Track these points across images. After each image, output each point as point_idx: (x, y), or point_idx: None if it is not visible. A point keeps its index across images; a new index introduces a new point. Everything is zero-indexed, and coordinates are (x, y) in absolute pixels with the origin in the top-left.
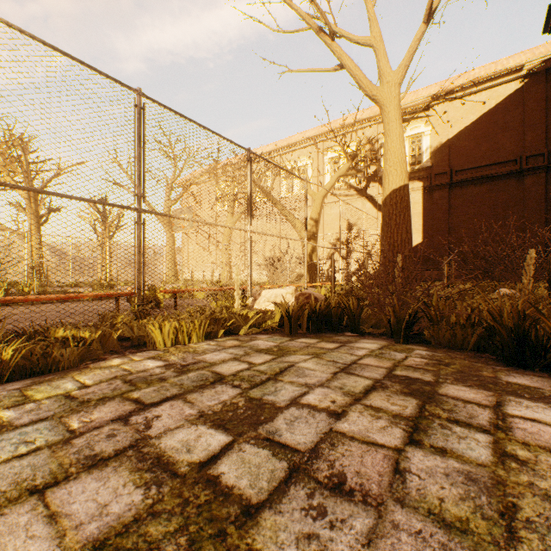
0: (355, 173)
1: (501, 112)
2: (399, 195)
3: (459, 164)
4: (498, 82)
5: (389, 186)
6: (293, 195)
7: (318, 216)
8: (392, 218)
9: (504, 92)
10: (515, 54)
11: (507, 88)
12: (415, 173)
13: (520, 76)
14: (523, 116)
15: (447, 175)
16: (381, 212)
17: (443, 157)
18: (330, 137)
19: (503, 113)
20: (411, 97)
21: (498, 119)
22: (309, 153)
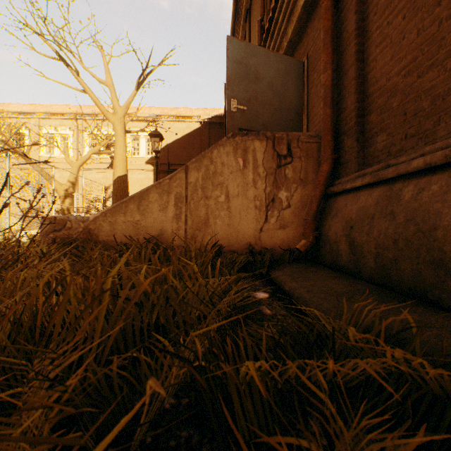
0: (106, 153)
1: (192, 137)
2: (122, 179)
3: (173, 160)
4: (190, 120)
5: (117, 173)
6: (54, 156)
7: (75, 180)
8: (118, 192)
9: (194, 127)
10: (199, 108)
11: (195, 125)
12: (150, 160)
13: (200, 121)
14: (201, 142)
15: (167, 165)
16: (113, 187)
17: (165, 154)
18: (89, 118)
19: (193, 138)
20: (147, 111)
21: (191, 140)
22: (70, 125)
